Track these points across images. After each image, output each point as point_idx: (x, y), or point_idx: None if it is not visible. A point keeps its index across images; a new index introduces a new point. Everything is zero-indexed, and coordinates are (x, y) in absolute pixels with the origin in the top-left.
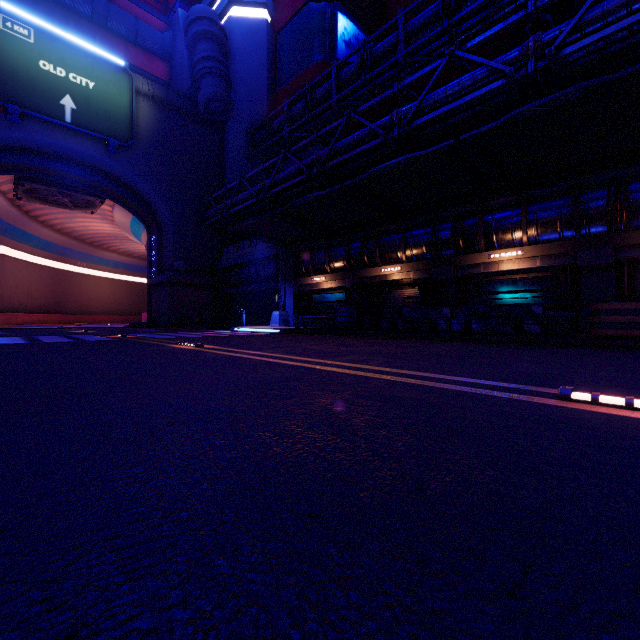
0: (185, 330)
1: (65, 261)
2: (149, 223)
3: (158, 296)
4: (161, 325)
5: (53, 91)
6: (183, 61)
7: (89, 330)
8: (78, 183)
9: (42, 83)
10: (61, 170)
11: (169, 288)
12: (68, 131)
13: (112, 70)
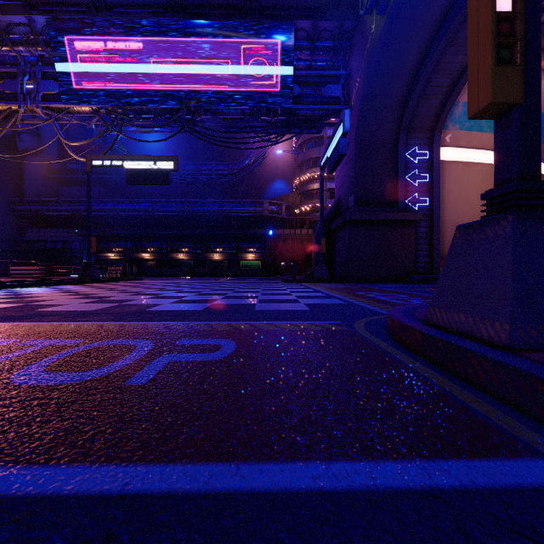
0: None
1: None
2: None
3: None
4: None
5: None
6: None
7: None
8: None
9: None
10: None
11: None
12: None
13: None
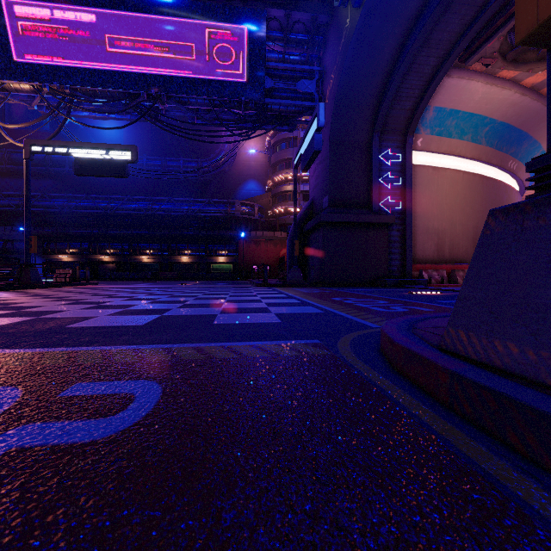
0: None
1: None
2: None
3: None
4: None
5: None
6: None
7: None
8: None
9: None
10: None
11: None
12: None
13: None
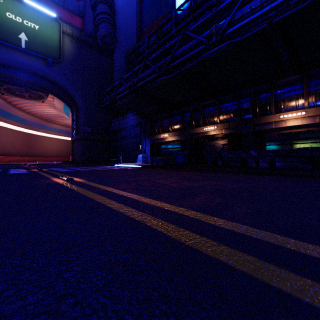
0: (87, 165)
1: (32, 129)
2: (72, 107)
3: (76, 146)
4: (77, 162)
5: (14, 30)
6: (89, 16)
7: (33, 165)
8: (32, 84)
9: (8, 25)
10: (21, 76)
11: (81, 142)
12: (24, 53)
13: (49, 19)
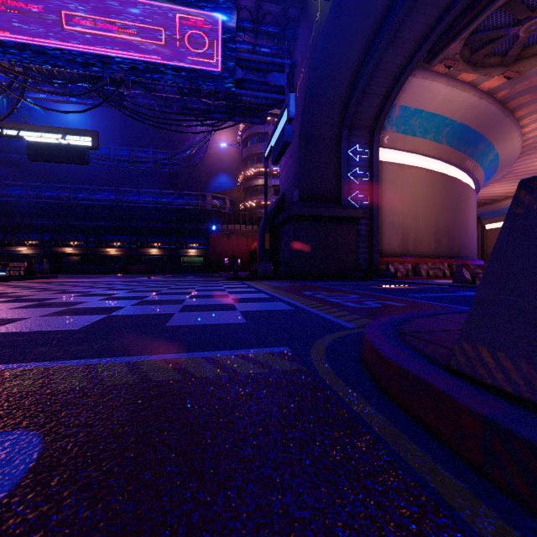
0: None
1: None
2: None
3: None
4: None
5: None
6: None
7: None
8: None
9: None
10: None
11: None
12: None
13: None
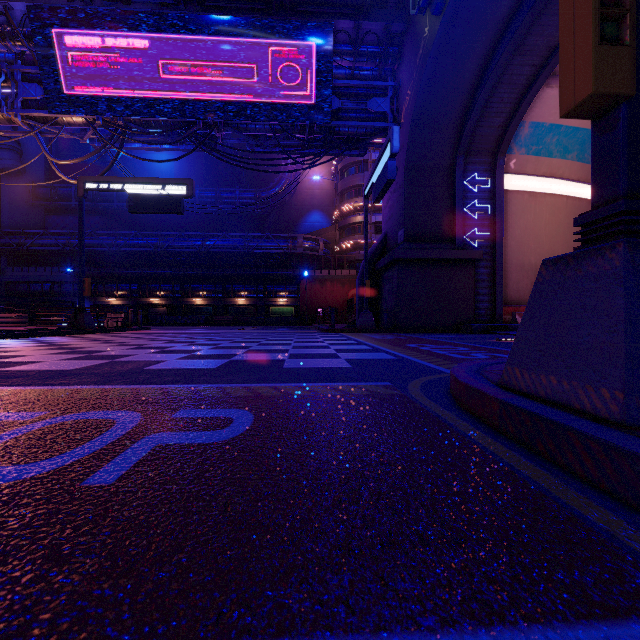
0: None
1: None
2: None
3: None
4: None
5: None
6: None
7: None
8: None
9: None
10: None
11: None
12: None
13: None
